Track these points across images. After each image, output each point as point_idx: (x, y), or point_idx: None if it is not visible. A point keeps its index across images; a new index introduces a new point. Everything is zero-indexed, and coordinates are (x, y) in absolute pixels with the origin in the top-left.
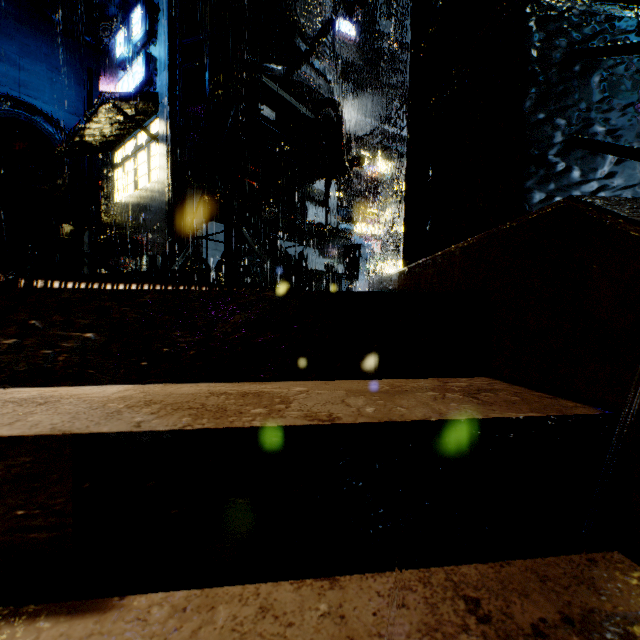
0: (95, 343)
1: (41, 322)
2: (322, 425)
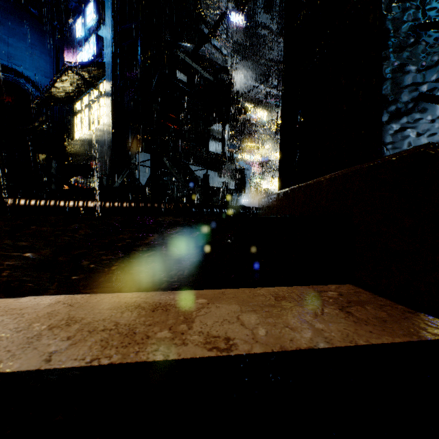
0: (33, 261)
1: None
2: (220, 356)
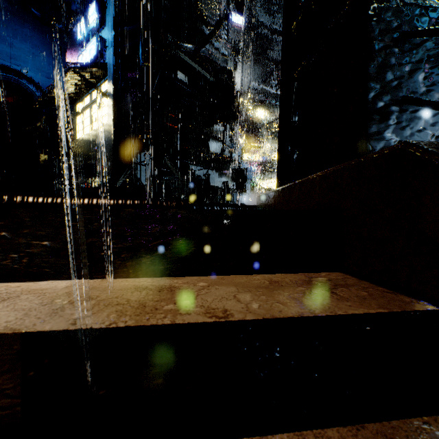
0: (50, 249)
1: (9, 233)
2: (218, 322)
